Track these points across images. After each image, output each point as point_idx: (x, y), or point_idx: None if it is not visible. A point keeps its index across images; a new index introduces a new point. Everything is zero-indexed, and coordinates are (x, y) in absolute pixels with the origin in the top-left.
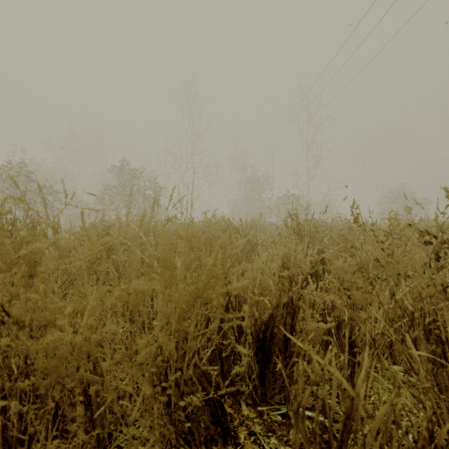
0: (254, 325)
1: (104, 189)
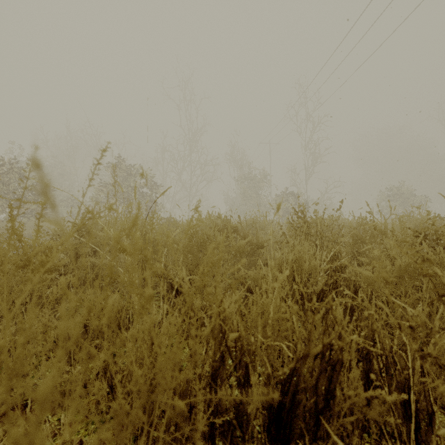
0: (264, 383)
1: (100, 186)
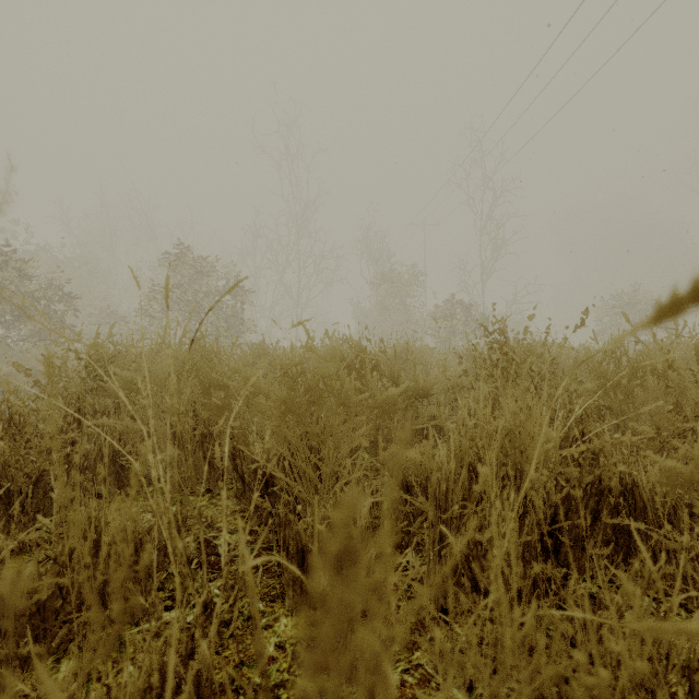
0: None
1: (151, 291)
